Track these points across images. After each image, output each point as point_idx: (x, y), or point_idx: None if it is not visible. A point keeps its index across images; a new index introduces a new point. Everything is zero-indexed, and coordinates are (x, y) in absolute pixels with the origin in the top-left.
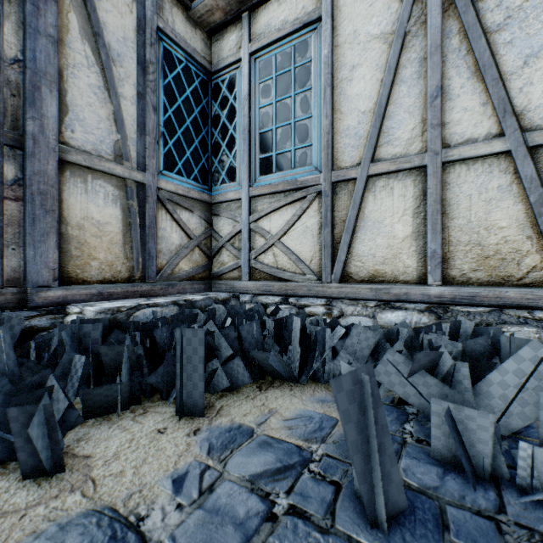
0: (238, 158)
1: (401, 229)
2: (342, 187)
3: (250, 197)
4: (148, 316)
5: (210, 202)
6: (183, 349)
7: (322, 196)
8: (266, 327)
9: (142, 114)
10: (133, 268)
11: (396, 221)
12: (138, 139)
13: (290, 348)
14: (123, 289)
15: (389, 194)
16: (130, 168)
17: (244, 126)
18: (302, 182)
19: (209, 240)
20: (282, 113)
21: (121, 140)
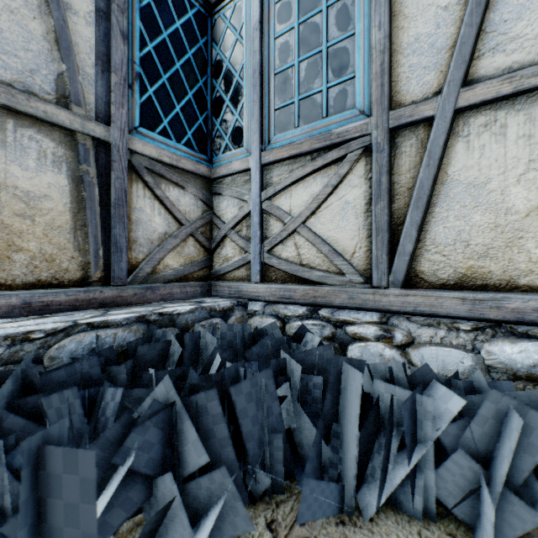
0: (246, 113)
1: (523, 195)
2: (406, 136)
3: (262, 165)
4: (86, 346)
5: (210, 177)
6: (40, 504)
7: (373, 152)
8: (286, 371)
9: (105, 41)
10: (89, 265)
11: (512, 183)
12: (98, 77)
13: (336, 428)
14: (69, 296)
15: (496, 137)
16: (83, 116)
17: (254, 67)
18: (339, 135)
19: (208, 228)
20: (309, 38)
21: (68, 73)
